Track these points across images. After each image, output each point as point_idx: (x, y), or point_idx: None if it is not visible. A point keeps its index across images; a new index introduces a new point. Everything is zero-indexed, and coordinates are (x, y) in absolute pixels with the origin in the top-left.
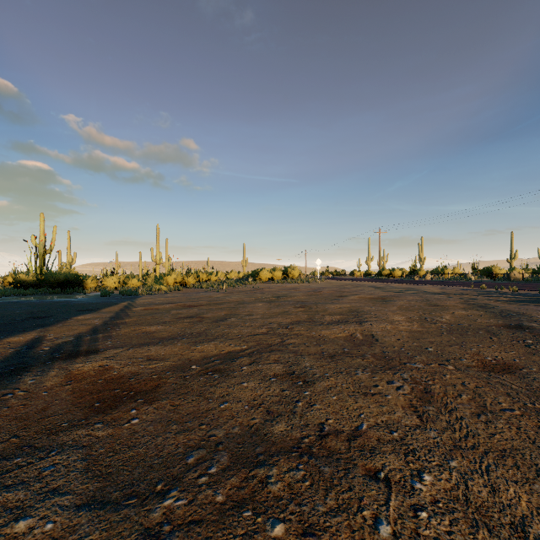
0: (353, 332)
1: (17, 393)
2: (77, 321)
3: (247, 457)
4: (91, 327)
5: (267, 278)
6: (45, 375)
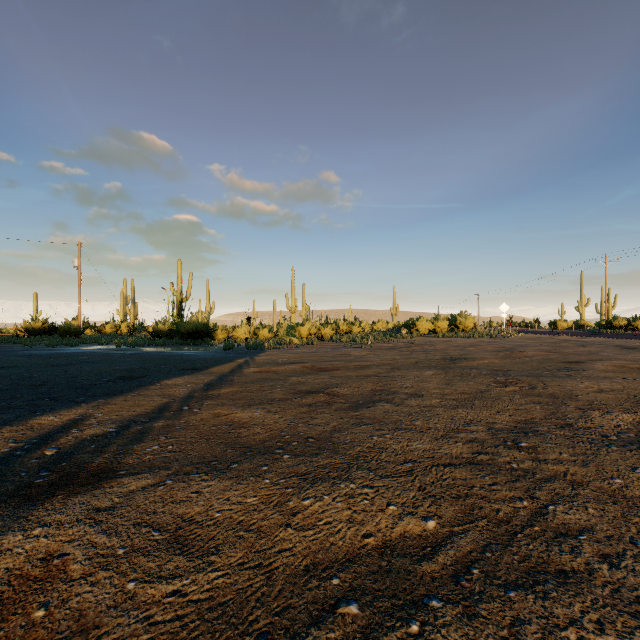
0: None
1: None
2: (161, 387)
3: None
4: (164, 403)
5: (426, 330)
6: None
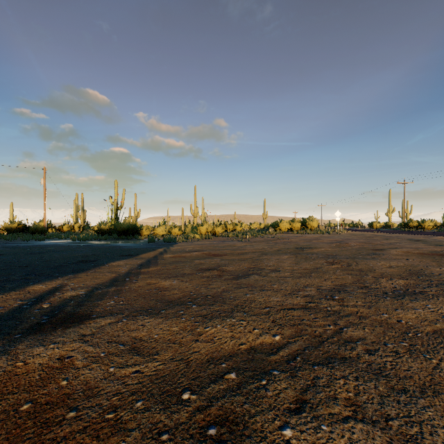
0: None
1: None
2: (109, 267)
3: None
4: (113, 276)
5: (286, 229)
6: None
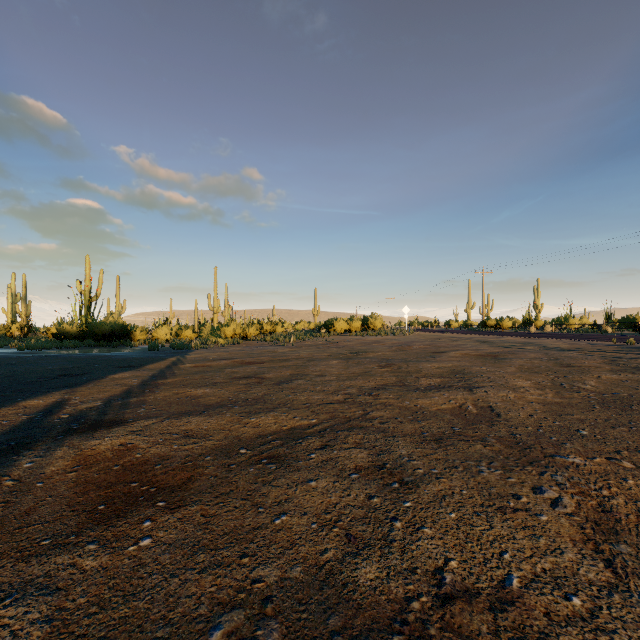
0: (463, 402)
1: (4, 483)
2: (112, 380)
3: (313, 638)
4: (126, 389)
5: (342, 330)
6: (48, 456)
